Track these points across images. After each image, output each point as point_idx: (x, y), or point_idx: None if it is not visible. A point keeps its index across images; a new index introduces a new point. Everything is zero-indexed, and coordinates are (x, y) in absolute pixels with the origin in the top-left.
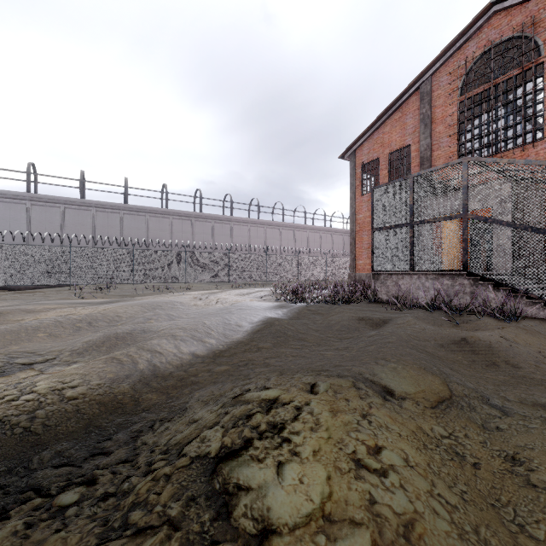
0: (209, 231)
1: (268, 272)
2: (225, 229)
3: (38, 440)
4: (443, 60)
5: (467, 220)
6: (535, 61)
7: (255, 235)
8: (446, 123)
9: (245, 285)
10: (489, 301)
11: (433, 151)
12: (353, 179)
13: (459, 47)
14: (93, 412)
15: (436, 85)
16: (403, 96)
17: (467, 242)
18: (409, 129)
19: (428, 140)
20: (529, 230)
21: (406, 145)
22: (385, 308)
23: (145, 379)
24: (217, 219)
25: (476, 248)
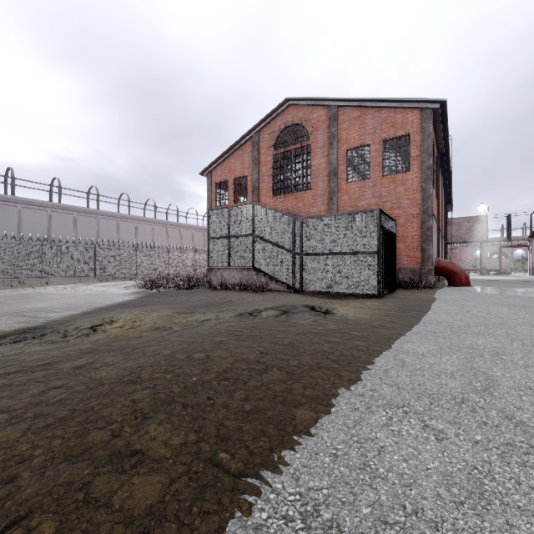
0: (70, 223)
1: (138, 266)
2: (90, 222)
3: (5, 336)
4: (265, 124)
5: (254, 238)
6: (307, 143)
7: (125, 230)
8: (267, 166)
9: (112, 278)
10: (258, 283)
11: (260, 183)
12: (210, 193)
13: (273, 118)
14: (24, 330)
15: (261, 139)
16: (242, 140)
17: (253, 250)
18: (247, 164)
19: (257, 175)
20: (276, 246)
21: (245, 175)
22: (211, 290)
23: (45, 322)
24: (81, 211)
25: (257, 254)
